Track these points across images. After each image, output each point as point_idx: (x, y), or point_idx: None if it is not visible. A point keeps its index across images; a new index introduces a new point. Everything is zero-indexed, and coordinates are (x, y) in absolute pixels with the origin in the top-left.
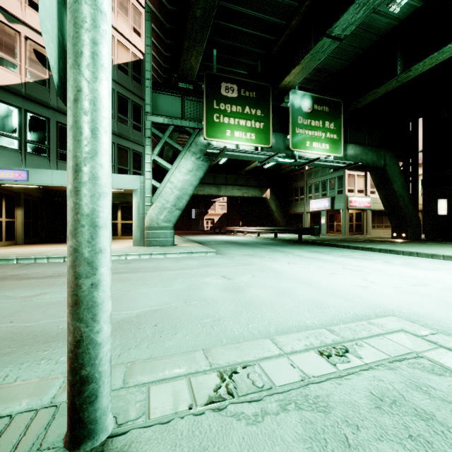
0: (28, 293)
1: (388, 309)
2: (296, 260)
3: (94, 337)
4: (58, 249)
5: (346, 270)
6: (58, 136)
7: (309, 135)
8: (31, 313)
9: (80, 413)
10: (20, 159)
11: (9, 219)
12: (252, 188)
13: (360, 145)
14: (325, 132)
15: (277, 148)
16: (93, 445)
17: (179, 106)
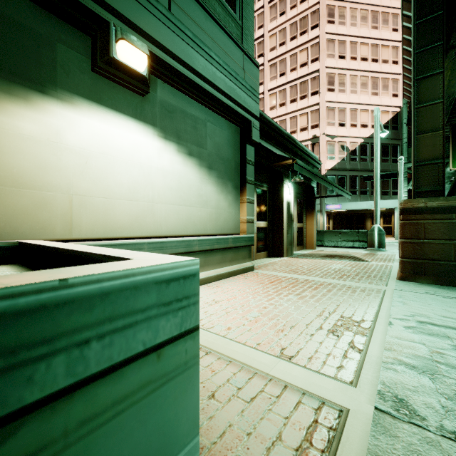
0: None
1: None
2: None
3: None
4: None
5: None
6: (350, 183)
7: None
8: None
9: None
10: (336, 198)
11: (328, 225)
12: None
13: None
14: None
15: None
16: None
17: None
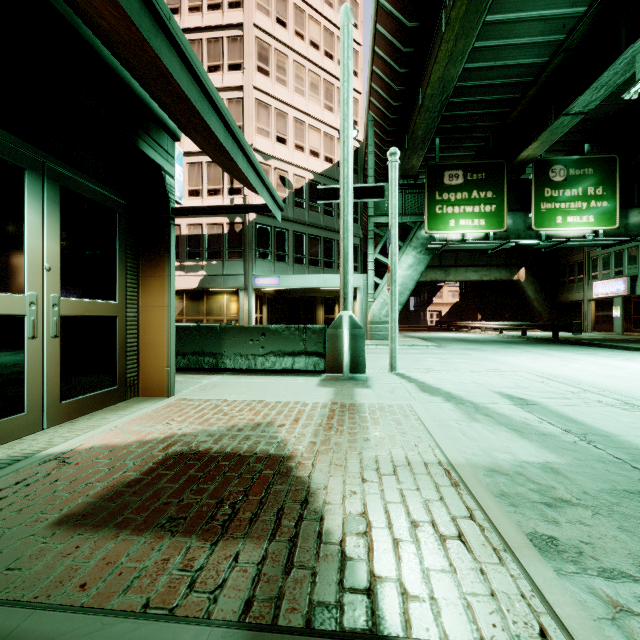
0: None
1: (544, 373)
2: (517, 354)
3: (396, 348)
4: None
5: (558, 361)
6: (294, 243)
7: (561, 209)
8: None
9: (393, 364)
10: (272, 267)
11: (260, 315)
12: (496, 269)
13: None
14: (587, 201)
15: (514, 230)
16: (396, 372)
17: (400, 202)
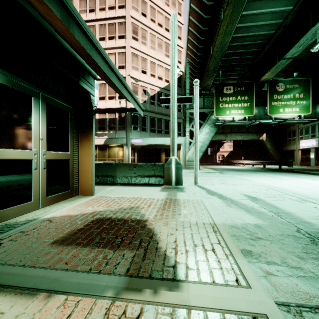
0: None
1: (269, 186)
2: (259, 176)
3: (197, 173)
4: None
5: (278, 180)
6: (150, 122)
7: (282, 105)
8: None
9: (196, 181)
10: (139, 134)
11: (134, 157)
12: (251, 134)
13: None
14: (295, 100)
15: (259, 115)
16: (197, 185)
17: (202, 102)
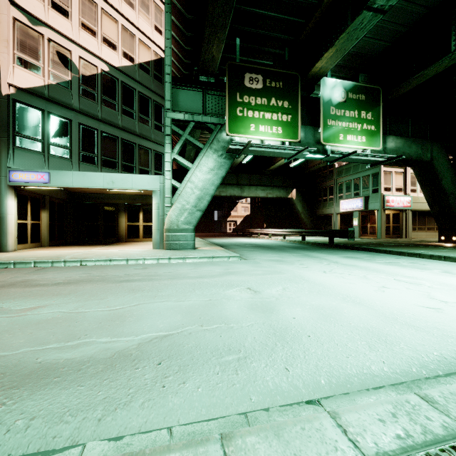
0: (26, 305)
1: None
2: (332, 268)
3: None
4: (78, 252)
5: (399, 283)
6: (81, 138)
7: (343, 127)
8: (15, 335)
9: None
10: (44, 162)
11: (34, 221)
12: (277, 189)
13: (402, 136)
14: (361, 123)
15: (306, 143)
16: None
17: (200, 102)
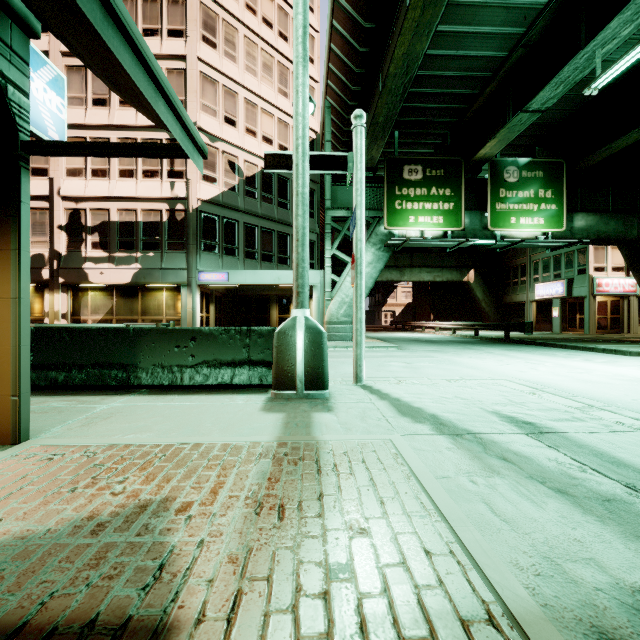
0: None
1: (520, 379)
2: (480, 356)
3: (362, 354)
4: None
5: (524, 363)
6: (245, 236)
7: (515, 210)
8: None
9: (358, 374)
10: (219, 262)
11: (207, 314)
12: (447, 270)
13: (596, 212)
14: (538, 203)
15: (471, 229)
16: (362, 384)
17: None
